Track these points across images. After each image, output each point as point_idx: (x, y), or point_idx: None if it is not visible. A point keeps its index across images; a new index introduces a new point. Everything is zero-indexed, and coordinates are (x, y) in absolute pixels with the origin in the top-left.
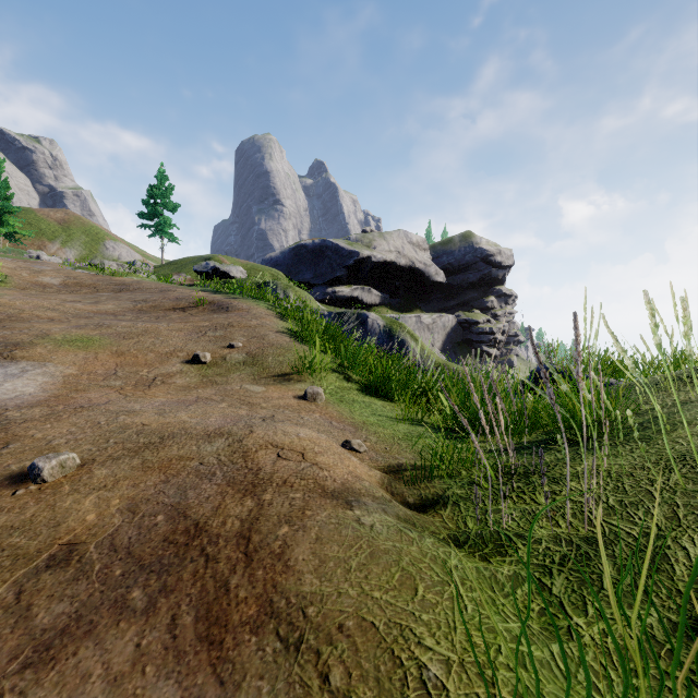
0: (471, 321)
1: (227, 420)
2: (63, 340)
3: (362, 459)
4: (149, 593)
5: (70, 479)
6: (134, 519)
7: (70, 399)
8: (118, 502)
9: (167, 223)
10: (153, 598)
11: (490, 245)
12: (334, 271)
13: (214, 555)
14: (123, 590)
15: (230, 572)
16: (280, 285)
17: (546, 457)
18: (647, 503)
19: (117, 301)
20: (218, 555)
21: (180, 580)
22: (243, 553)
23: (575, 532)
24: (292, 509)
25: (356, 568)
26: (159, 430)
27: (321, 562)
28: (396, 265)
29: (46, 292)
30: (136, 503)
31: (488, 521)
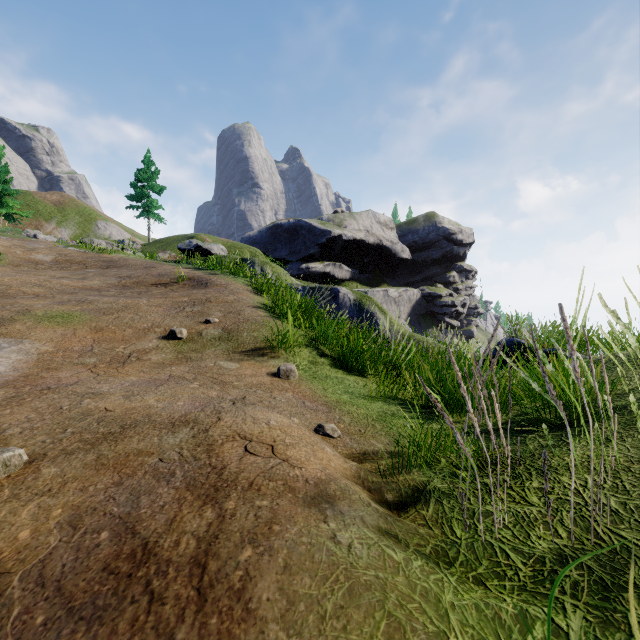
0: (434, 294)
1: (195, 404)
2: (44, 316)
3: (336, 446)
4: None
5: (13, 480)
6: (74, 537)
7: (39, 379)
8: (60, 512)
9: (153, 204)
10: None
11: (452, 225)
12: (307, 248)
13: (160, 593)
14: None
15: (177, 619)
16: (258, 261)
17: (529, 443)
18: None
19: (103, 277)
20: (165, 593)
21: (114, 633)
22: (196, 589)
23: (580, 546)
24: (258, 523)
25: (331, 613)
26: (122, 417)
27: (289, 603)
28: (365, 243)
29: (38, 269)
30: (80, 514)
31: (477, 528)
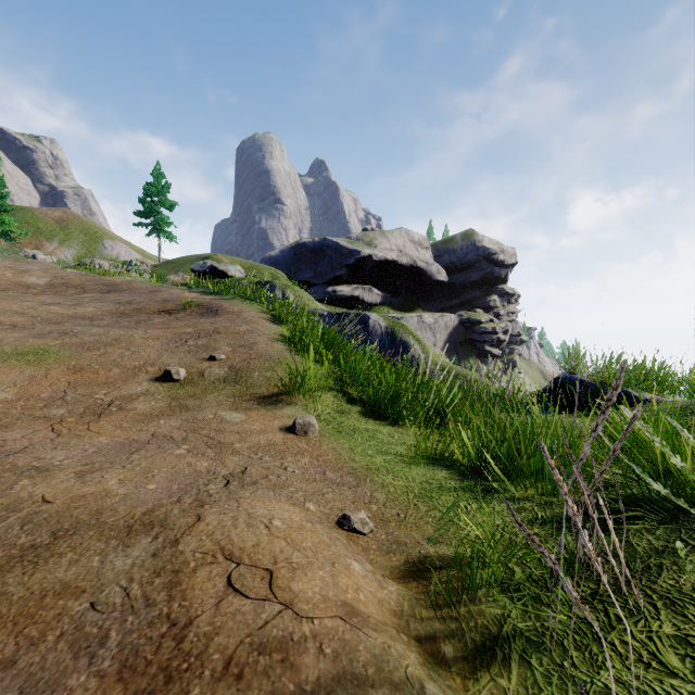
0: (474, 320)
1: (172, 488)
2: (12, 353)
3: (367, 549)
4: None
5: None
6: None
7: None
8: None
9: (165, 221)
10: None
11: (492, 244)
12: (334, 269)
13: None
14: None
15: None
16: (279, 284)
17: (635, 543)
18: None
19: (99, 303)
20: None
21: None
22: None
23: None
24: None
25: None
26: (60, 514)
27: None
28: (397, 264)
29: (28, 293)
30: None
31: None
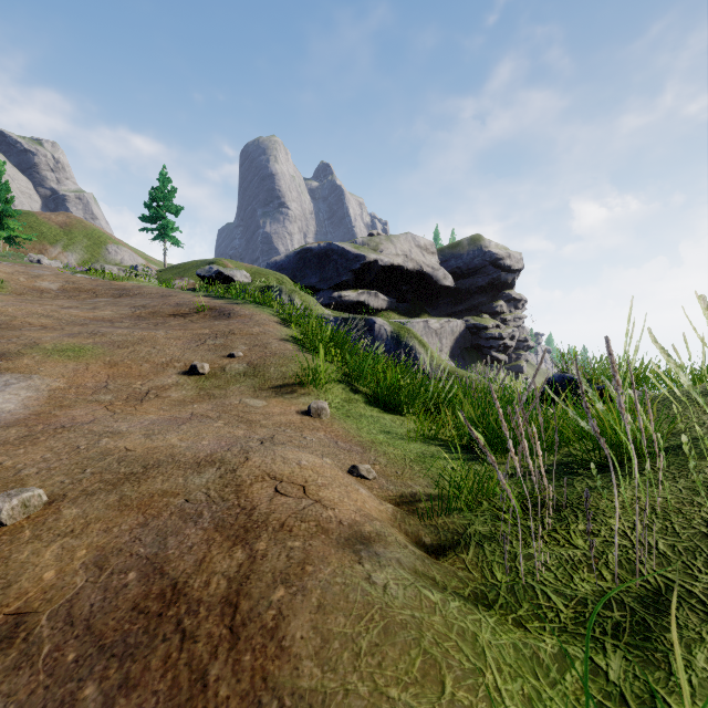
0: (480, 326)
1: (221, 443)
2: (53, 350)
3: (371, 488)
4: (106, 690)
5: (33, 521)
6: (100, 578)
7: (52, 417)
8: (84, 553)
9: (170, 226)
10: (110, 697)
11: (499, 249)
12: (340, 275)
13: (192, 631)
14: (74, 685)
15: (210, 656)
16: (285, 289)
17: (577, 485)
18: (705, 550)
19: (115, 307)
20: (197, 631)
21: (147, 670)
22: (228, 628)
23: (624, 588)
24: (290, 564)
25: (366, 651)
26: (144, 456)
27: (323, 641)
28: (403, 269)
29: (43, 298)
30: (106, 554)
31: (518, 571)
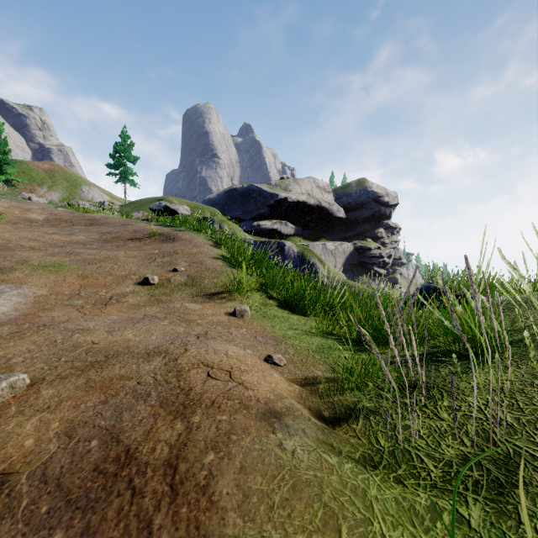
0: (365, 247)
1: (166, 338)
2: (39, 266)
3: (282, 373)
4: (71, 537)
5: (18, 399)
6: (69, 445)
7: (36, 318)
8: (57, 425)
9: (129, 171)
10: None
11: (379, 189)
12: (258, 208)
13: (140, 488)
14: (45, 532)
15: (155, 509)
16: (217, 220)
17: (441, 370)
18: None
19: (87, 233)
20: (144, 488)
21: (104, 520)
22: (169, 485)
23: (481, 452)
24: (219, 433)
25: (279, 504)
26: (106, 348)
27: (244, 496)
28: (307, 204)
29: (32, 226)
30: (74, 426)
31: (398, 438)
